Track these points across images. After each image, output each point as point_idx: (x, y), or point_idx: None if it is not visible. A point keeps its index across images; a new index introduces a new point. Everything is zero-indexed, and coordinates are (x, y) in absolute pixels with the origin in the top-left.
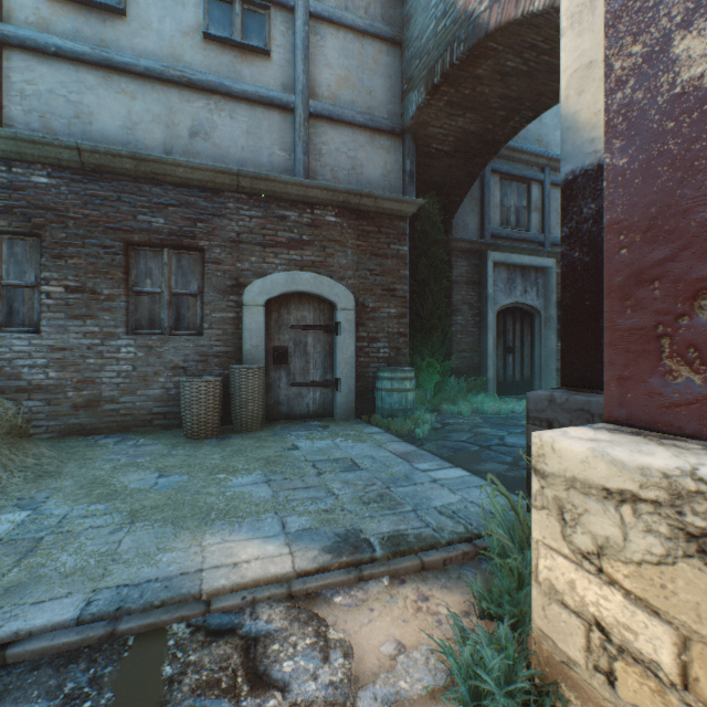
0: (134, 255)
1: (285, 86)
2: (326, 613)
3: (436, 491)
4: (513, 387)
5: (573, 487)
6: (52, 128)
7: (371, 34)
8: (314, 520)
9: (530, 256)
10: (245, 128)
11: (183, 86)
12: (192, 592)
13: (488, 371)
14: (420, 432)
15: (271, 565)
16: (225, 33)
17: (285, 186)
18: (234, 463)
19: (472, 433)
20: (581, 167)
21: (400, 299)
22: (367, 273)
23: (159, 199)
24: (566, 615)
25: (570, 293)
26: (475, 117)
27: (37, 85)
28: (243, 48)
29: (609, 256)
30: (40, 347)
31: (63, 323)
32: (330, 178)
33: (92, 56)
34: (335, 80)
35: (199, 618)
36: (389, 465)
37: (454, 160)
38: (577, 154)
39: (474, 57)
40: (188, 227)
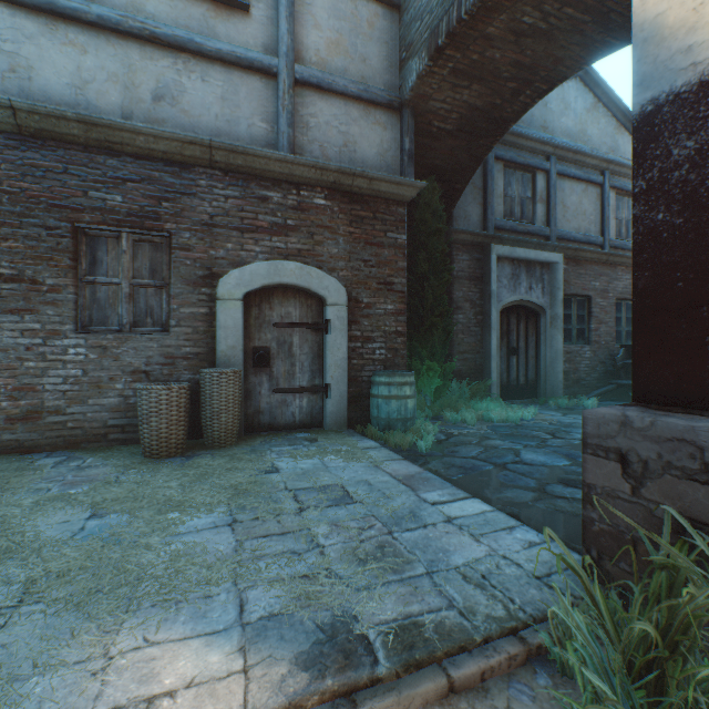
0: (85, 239)
1: (267, 48)
2: None
3: (454, 537)
4: (517, 391)
5: None
6: None
7: None
8: (287, 598)
9: (536, 250)
10: (220, 94)
11: (145, 41)
12: None
13: (492, 374)
14: (423, 446)
15: (208, 701)
16: None
17: (266, 161)
18: (194, 494)
19: (482, 447)
20: (669, 90)
21: (398, 294)
22: (361, 264)
23: (116, 172)
24: None
25: (649, 271)
26: (482, 89)
27: None
28: None
29: None
30: None
31: None
32: (319, 155)
33: None
34: (324, 43)
35: None
36: (389, 496)
37: (457, 141)
38: (661, 73)
39: (486, 10)
40: (151, 206)
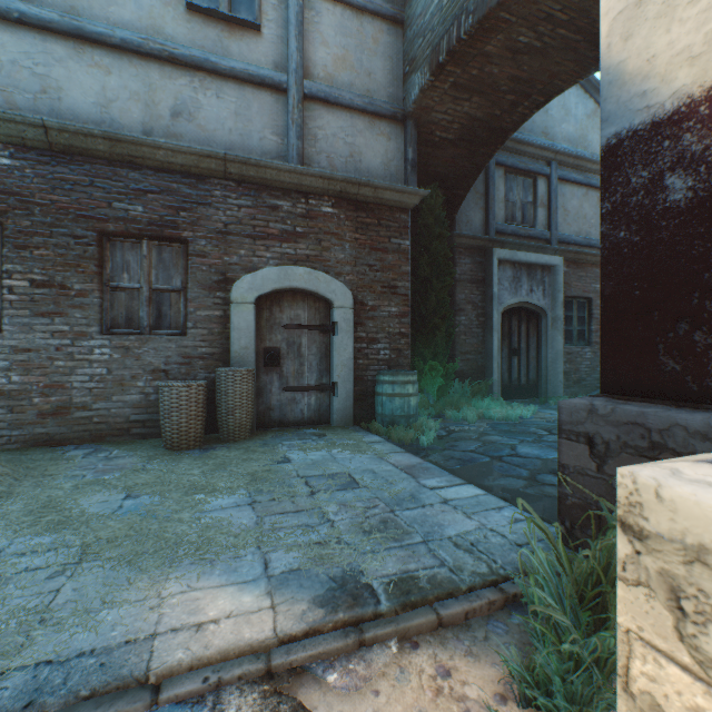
0: (109, 247)
1: (277, 65)
2: (316, 700)
3: (449, 515)
4: (518, 390)
5: (702, 562)
6: (15, 103)
7: (371, 11)
8: (304, 558)
9: (537, 254)
10: (233, 109)
11: (165, 61)
12: (135, 674)
13: (493, 374)
14: (424, 441)
15: (245, 626)
16: (211, 5)
17: (277, 172)
18: (216, 480)
19: (480, 442)
20: (629, 127)
21: (401, 297)
22: (366, 269)
23: (137, 185)
24: None
25: (613, 281)
26: (482, 102)
27: None
28: (231, 21)
29: None
30: (1, 348)
31: (28, 321)
32: (327, 165)
33: (60, 24)
34: (331, 59)
35: None
36: (392, 482)
37: (459, 150)
38: (622, 112)
39: (484, 31)
40: (170, 216)
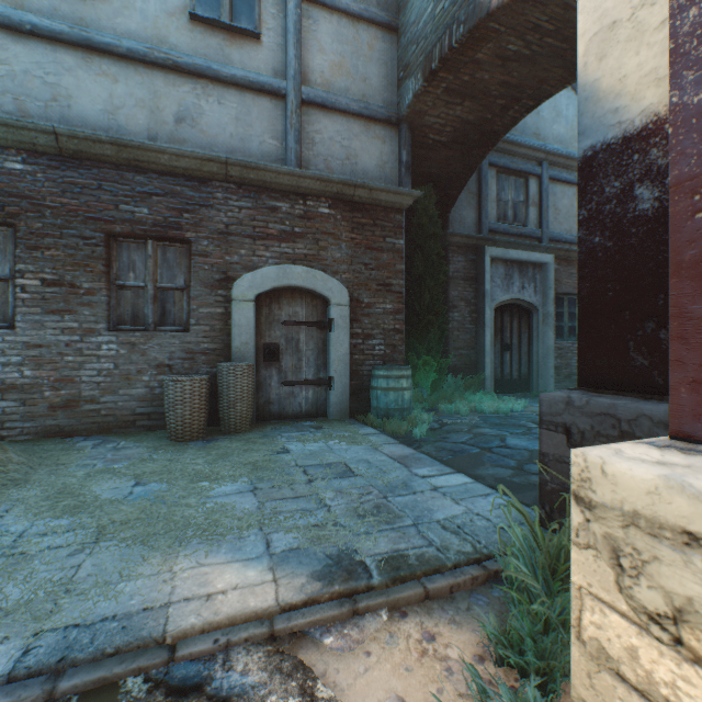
0: (116, 247)
1: (276, 72)
2: (314, 659)
3: (438, 501)
4: (510, 385)
5: (635, 525)
6: (27, 111)
7: (366, 19)
8: (302, 538)
9: (528, 252)
10: (234, 115)
11: (169, 69)
12: (154, 635)
13: (486, 369)
14: (417, 433)
15: (250, 596)
16: (213, 15)
17: (276, 175)
18: (219, 469)
19: (471, 434)
20: (603, 141)
21: (396, 295)
22: (362, 267)
23: (143, 188)
24: (623, 691)
25: (589, 282)
26: (474, 106)
27: (10, 65)
28: (232, 30)
29: (677, 223)
30: (14, 344)
31: (39, 318)
32: (324, 168)
33: (70, 36)
34: (328, 66)
35: (160, 668)
36: (386, 471)
37: (451, 152)
38: (597, 126)
39: (474, 40)
40: (173, 217)
